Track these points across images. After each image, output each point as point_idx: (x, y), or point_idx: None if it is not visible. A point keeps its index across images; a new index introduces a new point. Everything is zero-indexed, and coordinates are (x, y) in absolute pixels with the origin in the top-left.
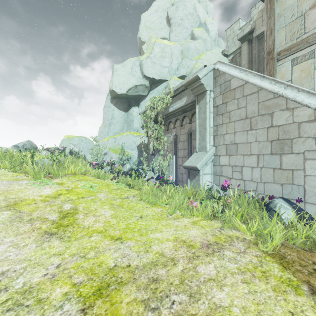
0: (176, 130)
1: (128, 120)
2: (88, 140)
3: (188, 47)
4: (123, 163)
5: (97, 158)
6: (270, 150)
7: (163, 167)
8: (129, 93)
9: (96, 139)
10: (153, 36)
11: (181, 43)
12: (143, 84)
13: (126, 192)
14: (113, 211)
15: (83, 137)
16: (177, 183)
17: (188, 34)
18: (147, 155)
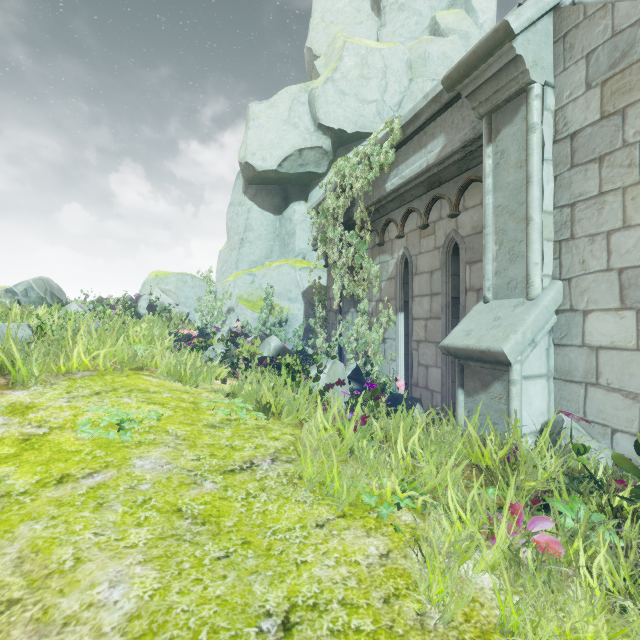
0: (405, 241)
1: (283, 232)
2: (198, 281)
3: (424, 54)
4: (266, 334)
5: (211, 321)
6: None
7: (367, 344)
8: (283, 169)
9: (209, 278)
10: (341, 35)
11: (407, 46)
12: (317, 145)
13: (252, 437)
14: (159, 569)
15: (188, 274)
16: (411, 391)
17: (424, 27)
18: (326, 313)
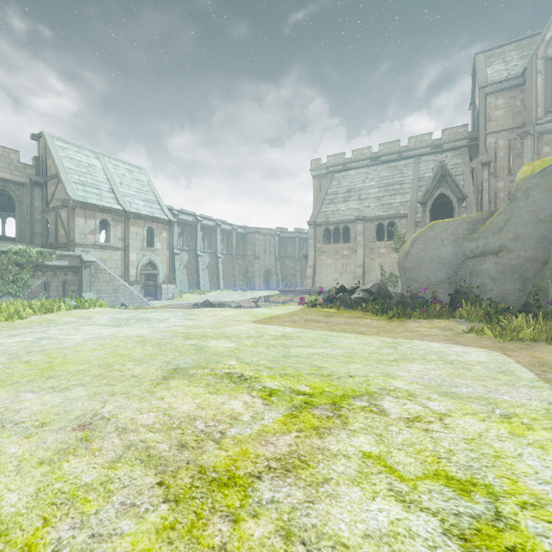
0: (47, 277)
1: None
2: None
3: None
4: None
5: None
6: (113, 292)
7: None
8: None
9: None
10: None
11: None
12: None
13: None
14: None
15: None
16: None
17: None
18: None
